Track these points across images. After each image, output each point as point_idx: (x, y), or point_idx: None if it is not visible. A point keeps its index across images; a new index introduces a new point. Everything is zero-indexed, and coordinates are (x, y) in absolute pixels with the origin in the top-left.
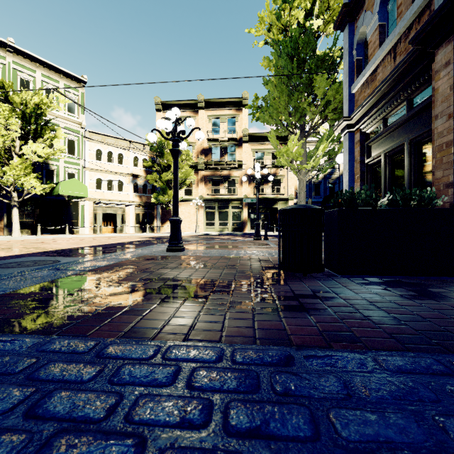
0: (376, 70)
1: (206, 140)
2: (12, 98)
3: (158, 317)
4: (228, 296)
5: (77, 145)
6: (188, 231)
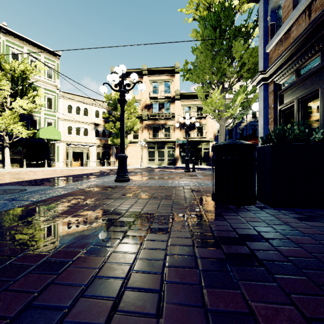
0: (290, 29)
1: (149, 98)
2: (3, 66)
3: (78, 275)
4: (166, 235)
5: (54, 102)
6: (135, 165)
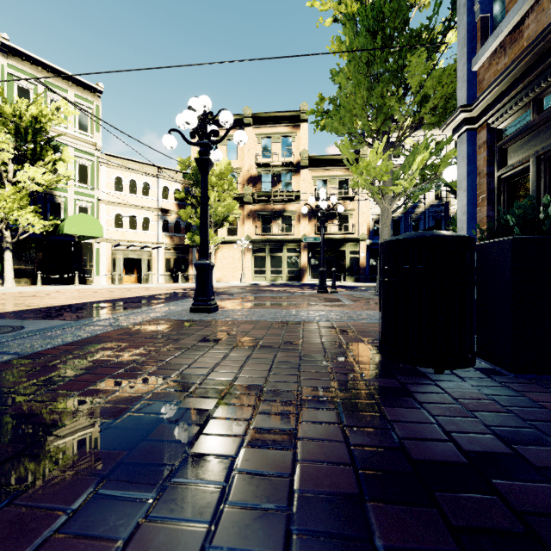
0: (522, 22)
1: (255, 165)
2: (1, 108)
3: None
4: (288, 453)
5: (91, 172)
6: (231, 281)
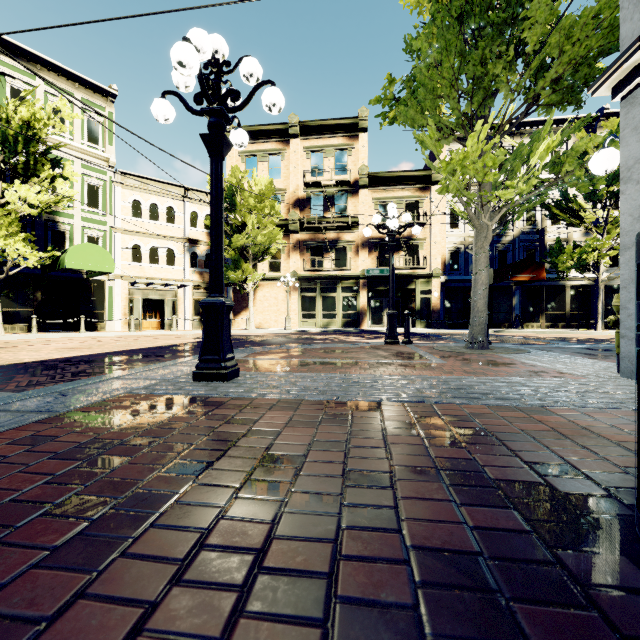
0: None
1: (302, 185)
2: None
3: None
4: None
5: (103, 194)
6: (274, 327)
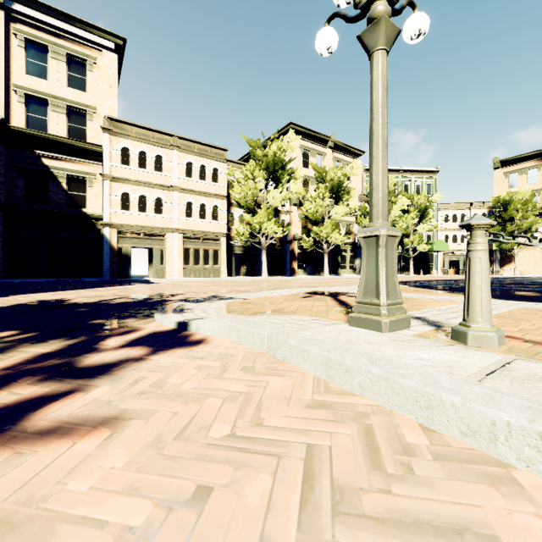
0: None
1: None
2: (417, 205)
3: None
4: None
5: (432, 215)
6: (531, 274)
